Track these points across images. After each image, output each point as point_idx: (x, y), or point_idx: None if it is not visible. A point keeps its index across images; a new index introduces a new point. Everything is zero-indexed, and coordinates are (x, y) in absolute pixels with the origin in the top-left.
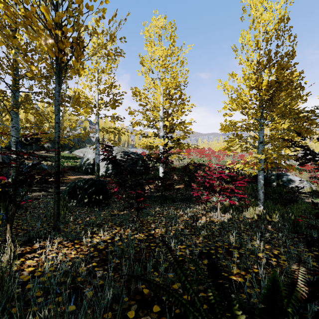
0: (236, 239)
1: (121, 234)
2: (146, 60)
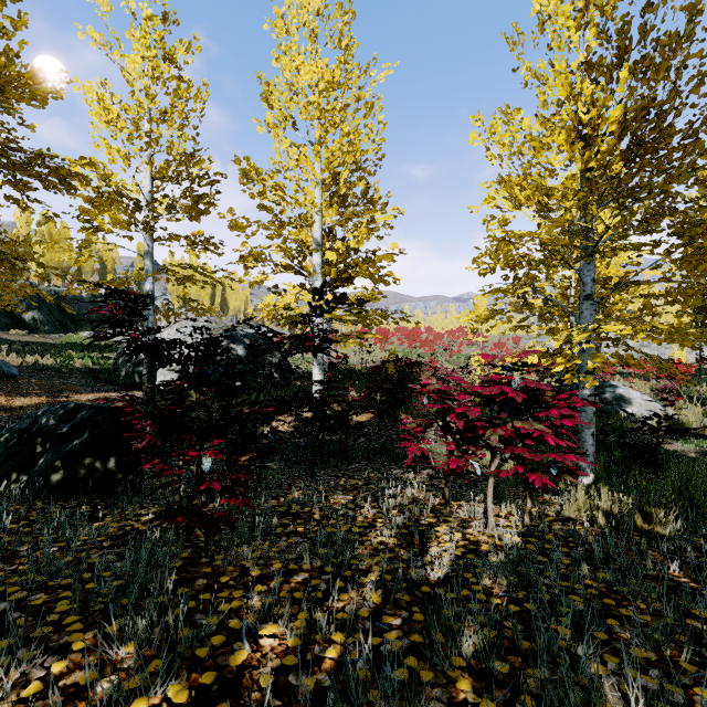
0: (619, 686)
1: (67, 699)
2: (277, 91)
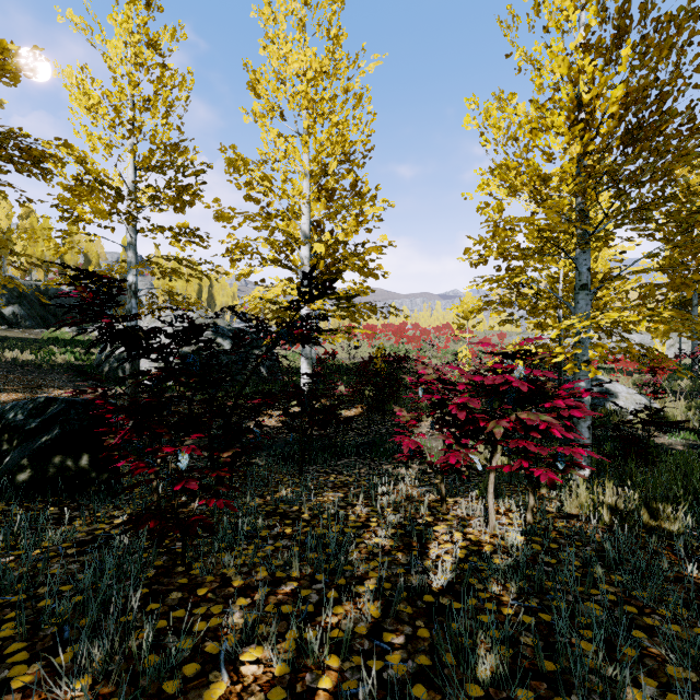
0: None
1: None
2: (264, 79)
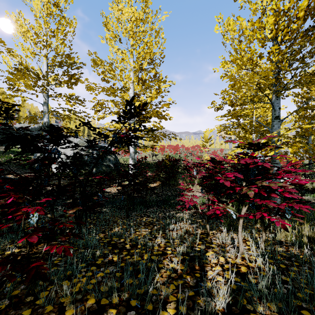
0: None
1: None
2: (111, 21)
